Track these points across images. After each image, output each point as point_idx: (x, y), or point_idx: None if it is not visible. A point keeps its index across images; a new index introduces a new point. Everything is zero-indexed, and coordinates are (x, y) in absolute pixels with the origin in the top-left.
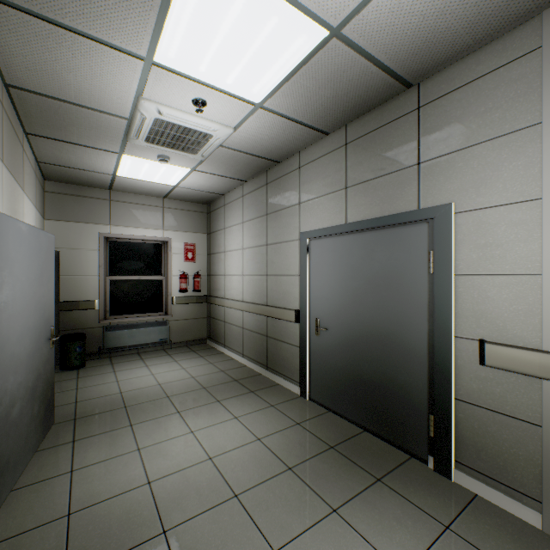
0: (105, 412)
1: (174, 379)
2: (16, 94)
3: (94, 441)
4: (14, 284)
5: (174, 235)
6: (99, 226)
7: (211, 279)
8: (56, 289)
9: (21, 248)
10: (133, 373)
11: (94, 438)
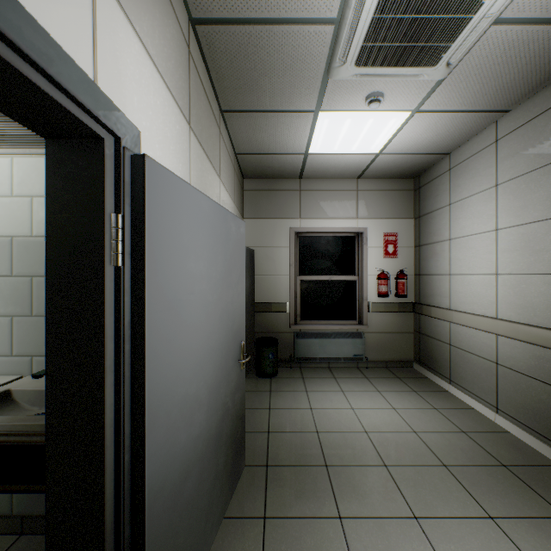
0: (300, 465)
1: (385, 427)
2: (204, 37)
3: (290, 533)
4: (186, 286)
5: (369, 224)
6: (289, 220)
7: (422, 280)
8: (251, 289)
9: (199, 232)
10: (327, 399)
11: (290, 526)
